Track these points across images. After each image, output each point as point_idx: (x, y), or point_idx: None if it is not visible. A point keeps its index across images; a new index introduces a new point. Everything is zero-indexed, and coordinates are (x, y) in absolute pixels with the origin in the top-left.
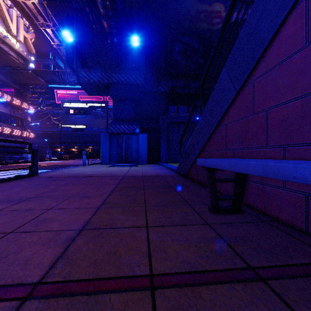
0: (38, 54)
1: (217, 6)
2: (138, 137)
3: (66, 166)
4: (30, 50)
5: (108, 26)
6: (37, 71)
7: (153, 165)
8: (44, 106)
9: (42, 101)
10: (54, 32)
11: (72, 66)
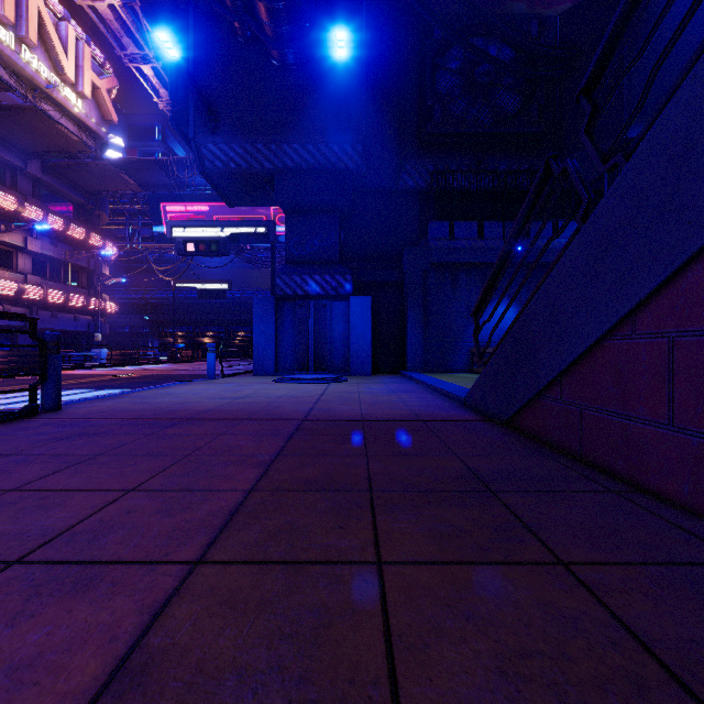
0: (132, 131)
1: None
2: (349, 306)
3: (171, 380)
4: (107, 116)
5: (271, 17)
6: (121, 163)
7: (388, 378)
8: (140, 241)
9: (135, 232)
10: (159, 73)
11: (186, 134)
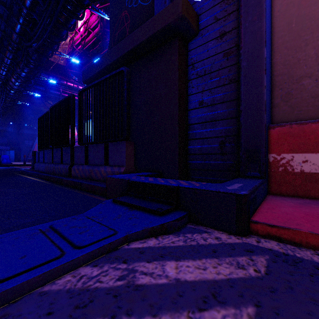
0: None
1: (49, 102)
2: (10, 151)
3: None
4: None
5: None
6: None
7: None
8: None
9: None
10: None
11: None
